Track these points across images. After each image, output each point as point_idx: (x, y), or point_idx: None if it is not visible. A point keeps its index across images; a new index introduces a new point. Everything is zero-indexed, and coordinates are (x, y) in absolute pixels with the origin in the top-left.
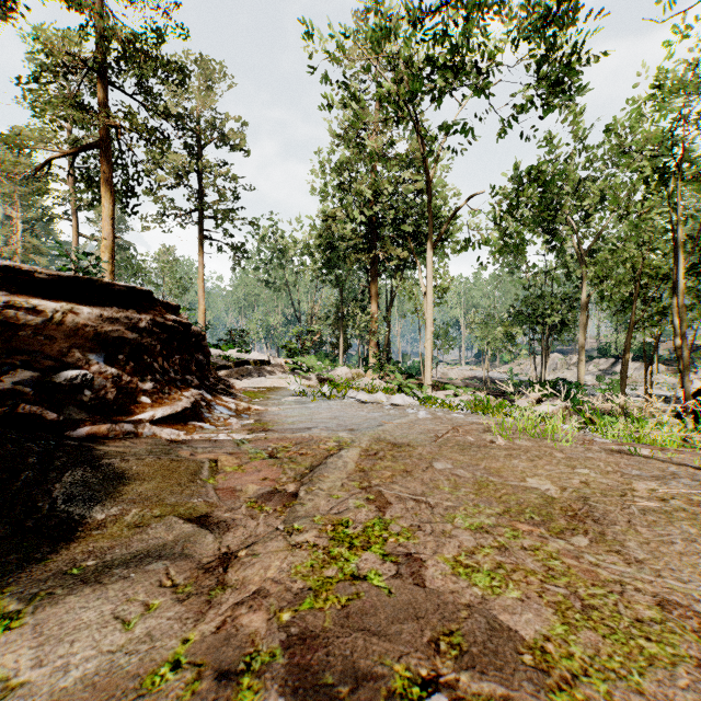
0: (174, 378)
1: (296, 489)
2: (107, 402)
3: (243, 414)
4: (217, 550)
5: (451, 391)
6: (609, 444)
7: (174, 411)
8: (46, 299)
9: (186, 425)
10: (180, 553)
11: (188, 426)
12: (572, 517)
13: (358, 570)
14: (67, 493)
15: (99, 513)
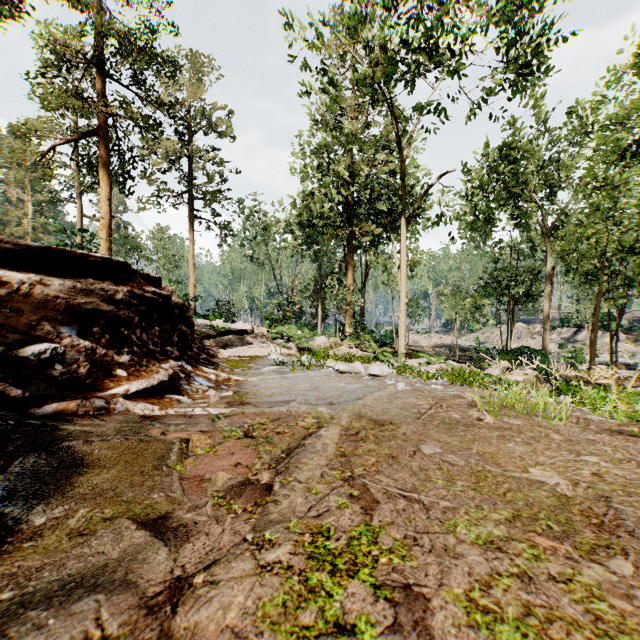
0: (153, 350)
1: (270, 479)
2: (80, 376)
3: (223, 385)
4: (169, 573)
5: (424, 359)
6: (609, 424)
7: (150, 384)
8: (14, 270)
9: (163, 398)
10: (121, 580)
11: (165, 400)
12: (598, 527)
13: (344, 613)
14: (10, 487)
15: (39, 515)
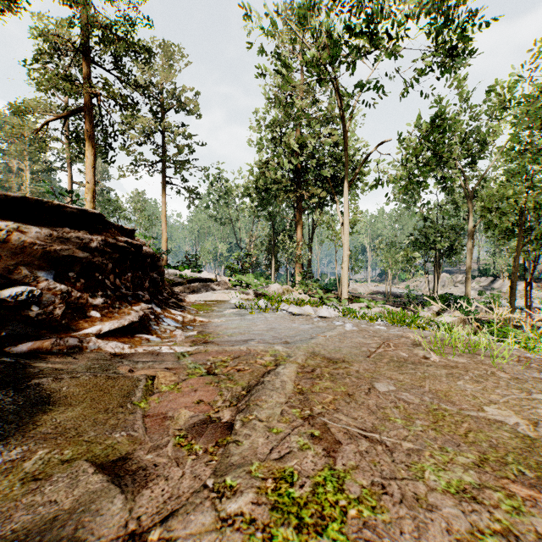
0: (125, 294)
1: (231, 417)
2: (55, 317)
3: (188, 326)
4: (122, 526)
5: (364, 304)
6: None
7: (121, 325)
8: None
9: (133, 338)
10: (68, 537)
11: (135, 339)
12: None
13: None
14: None
15: None
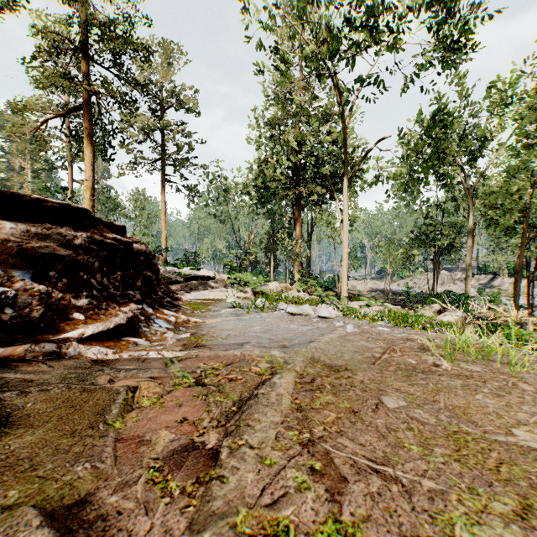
0: (113, 294)
1: (217, 442)
2: (33, 320)
3: (181, 327)
4: None
5: (364, 302)
6: None
7: (106, 328)
8: None
9: (120, 341)
10: None
11: (122, 342)
12: None
13: None
14: None
15: None
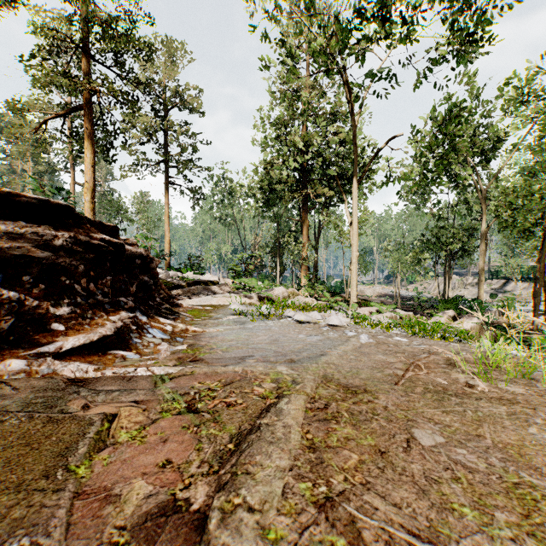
0: (101, 301)
1: (206, 499)
2: (1, 332)
3: (178, 337)
4: None
5: (374, 308)
6: None
7: (89, 340)
8: None
9: (105, 355)
10: None
11: (107, 356)
12: None
13: None
14: None
15: None
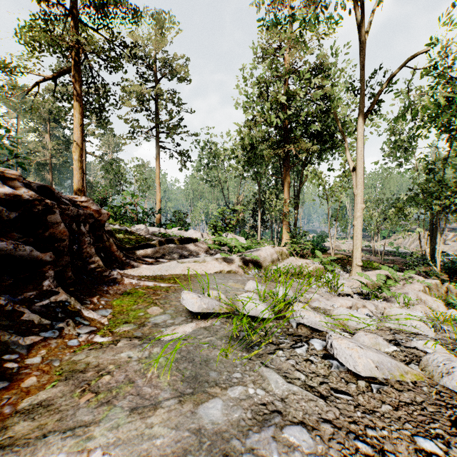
0: None
1: None
2: None
3: None
4: None
5: (381, 272)
6: None
7: None
8: None
9: None
10: None
11: None
12: None
13: None
14: None
15: None
